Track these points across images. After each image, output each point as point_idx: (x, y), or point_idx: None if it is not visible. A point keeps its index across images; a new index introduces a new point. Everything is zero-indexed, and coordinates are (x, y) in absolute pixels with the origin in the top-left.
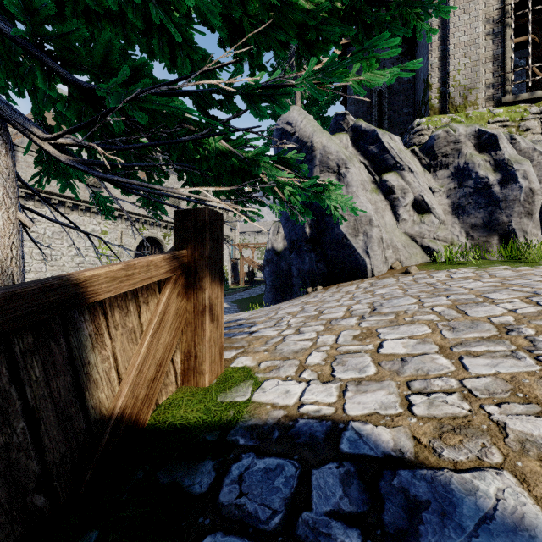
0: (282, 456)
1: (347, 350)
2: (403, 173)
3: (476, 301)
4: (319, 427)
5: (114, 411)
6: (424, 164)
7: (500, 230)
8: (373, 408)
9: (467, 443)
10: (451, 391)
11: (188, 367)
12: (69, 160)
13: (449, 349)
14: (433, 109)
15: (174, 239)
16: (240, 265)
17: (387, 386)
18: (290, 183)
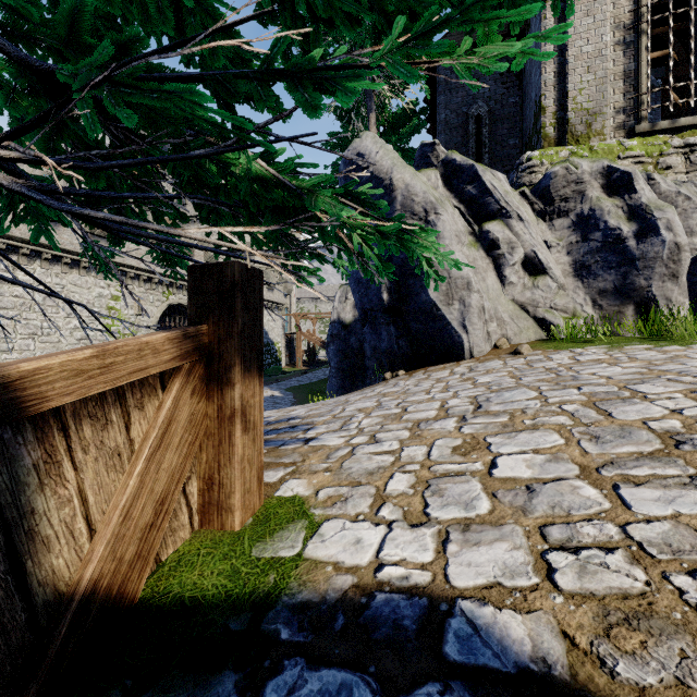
0: (349, 667)
1: (445, 470)
2: (510, 221)
3: (621, 397)
4: (409, 608)
5: (79, 586)
6: (537, 211)
7: (637, 298)
8: (491, 575)
9: (655, 648)
10: (612, 546)
11: (209, 500)
12: (16, 184)
13: (595, 471)
14: (547, 140)
15: (189, 308)
16: (297, 341)
17: (510, 534)
18: (363, 225)
